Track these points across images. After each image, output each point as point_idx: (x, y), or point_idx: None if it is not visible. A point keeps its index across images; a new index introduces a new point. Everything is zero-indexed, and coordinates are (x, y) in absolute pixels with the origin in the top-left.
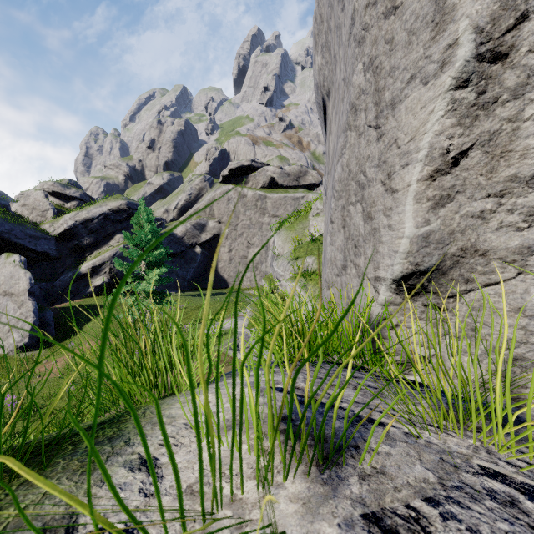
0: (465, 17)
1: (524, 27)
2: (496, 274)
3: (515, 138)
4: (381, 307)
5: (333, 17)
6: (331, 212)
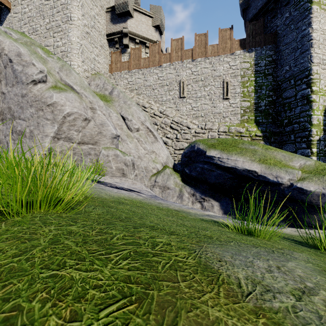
0: (56, 125)
1: (62, 129)
2: (58, 153)
3: (60, 138)
4: (39, 159)
5: (1, 69)
6: (14, 137)
